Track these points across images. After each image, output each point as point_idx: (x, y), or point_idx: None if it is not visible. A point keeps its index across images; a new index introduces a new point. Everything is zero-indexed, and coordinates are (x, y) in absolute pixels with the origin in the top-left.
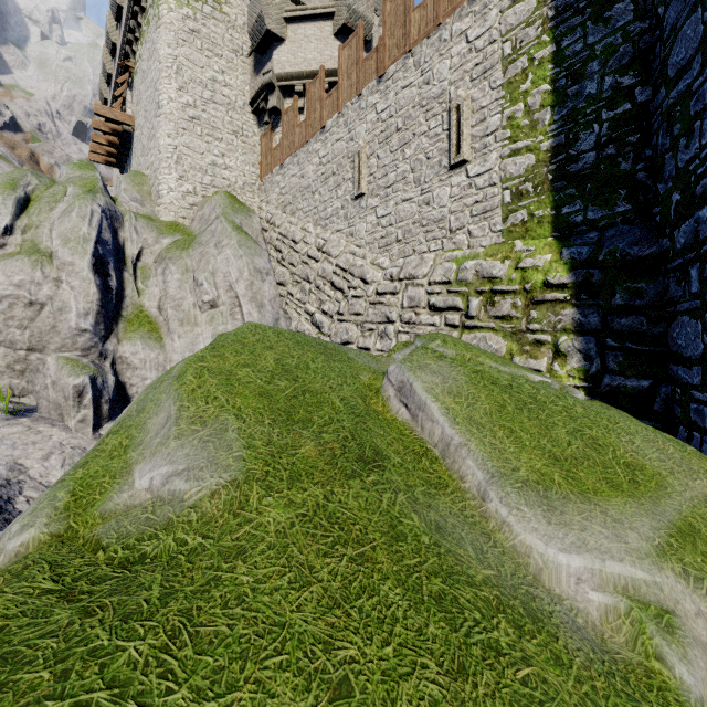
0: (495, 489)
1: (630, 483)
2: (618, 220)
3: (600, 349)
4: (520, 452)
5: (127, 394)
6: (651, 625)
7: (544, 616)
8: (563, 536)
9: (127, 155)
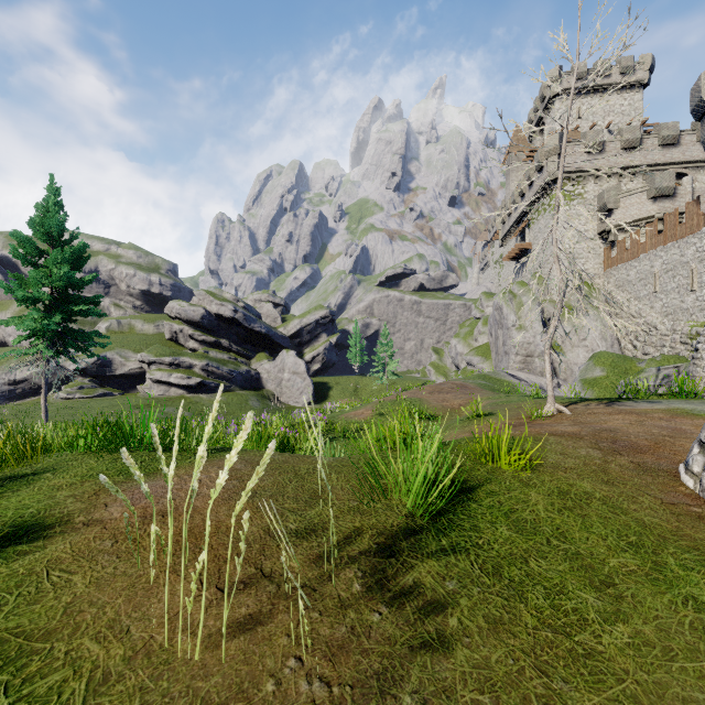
0: None
1: None
2: None
3: None
4: None
5: (555, 371)
6: None
7: None
8: None
9: (524, 258)
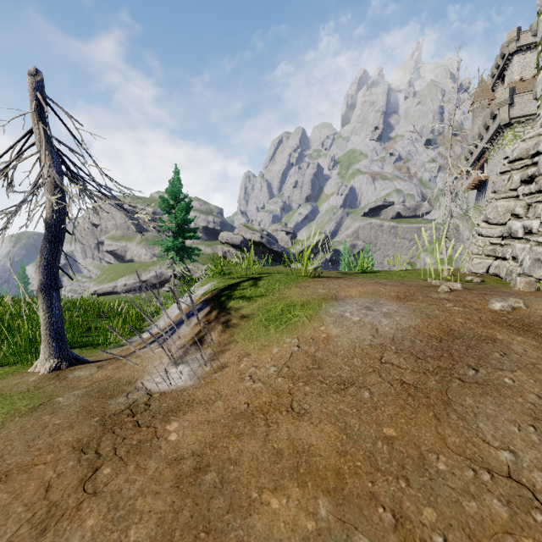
0: None
1: None
2: None
3: None
4: None
5: None
6: None
7: None
8: None
9: (483, 187)
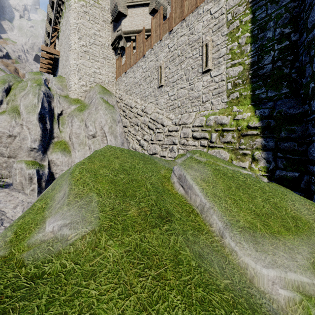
0: (228, 232)
1: (295, 227)
2: (282, 96)
3: (274, 158)
4: (240, 211)
5: (54, 177)
6: (313, 310)
7: (257, 308)
8: (264, 258)
9: (56, 68)
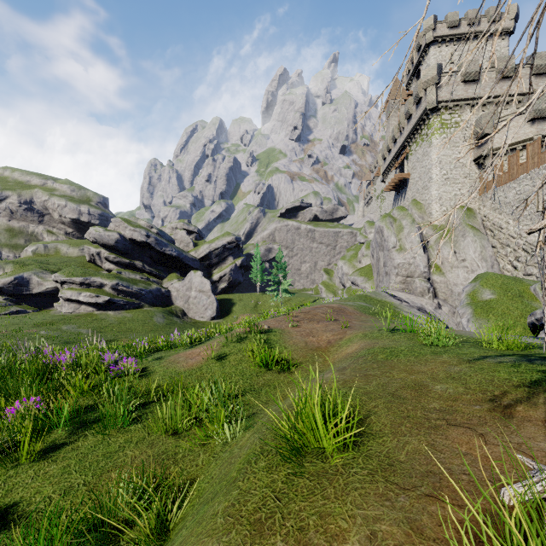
0: None
1: None
2: None
3: None
4: None
5: (435, 291)
6: None
7: None
8: None
9: (403, 188)
